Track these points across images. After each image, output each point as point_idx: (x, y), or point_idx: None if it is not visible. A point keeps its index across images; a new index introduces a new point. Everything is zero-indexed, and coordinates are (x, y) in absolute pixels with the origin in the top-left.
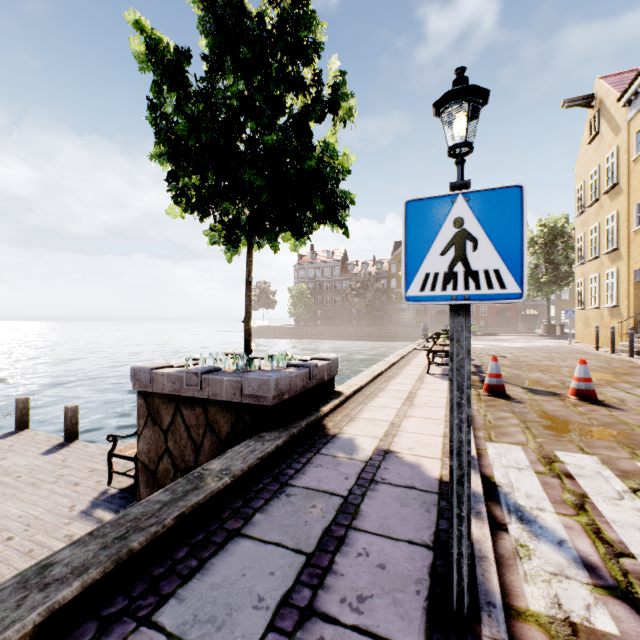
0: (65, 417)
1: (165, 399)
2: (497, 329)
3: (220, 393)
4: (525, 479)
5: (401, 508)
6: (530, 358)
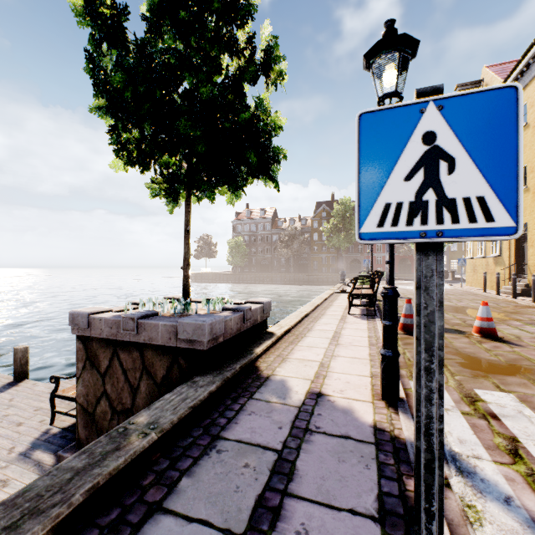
0: (15, 358)
1: (103, 343)
2: (400, 275)
3: (156, 337)
4: (454, 421)
5: (339, 464)
6: None
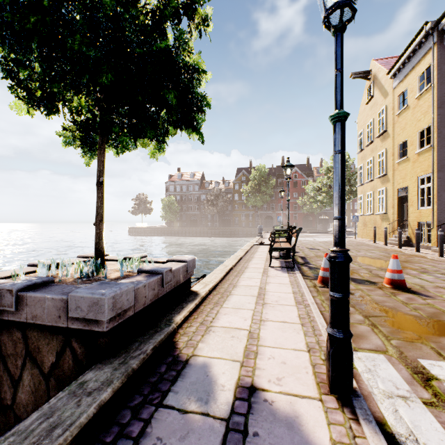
0: None
1: None
2: (304, 228)
3: (41, 315)
4: (422, 421)
5: None
6: None
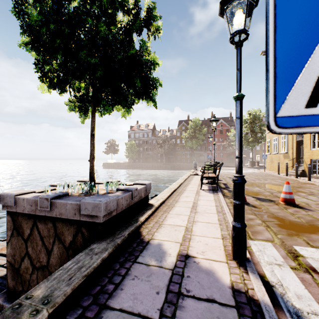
0: None
1: (26, 217)
2: (227, 164)
3: (64, 213)
4: (288, 276)
5: None
6: (249, 179)
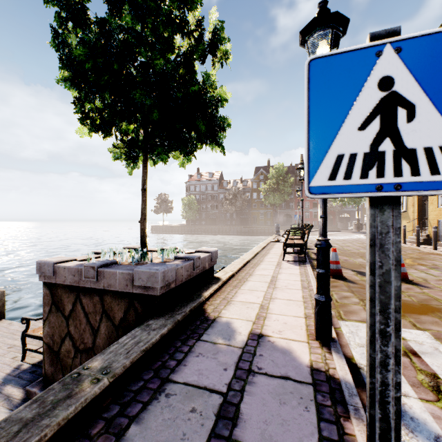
0: None
1: (67, 289)
2: None
3: (114, 284)
4: None
5: (280, 407)
6: (351, 247)
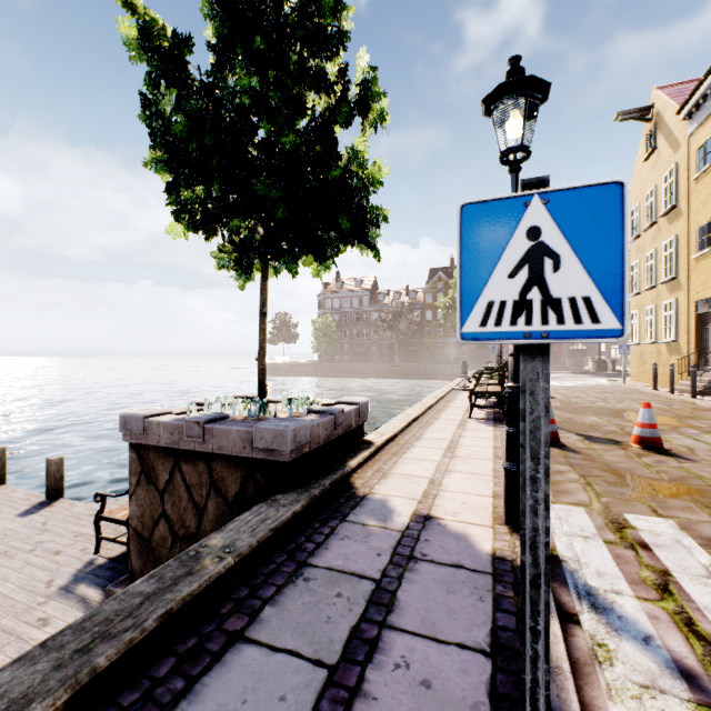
0: (47, 471)
1: (161, 453)
2: None
3: (227, 446)
4: (593, 551)
5: (448, 596)
6: (582, 399)
